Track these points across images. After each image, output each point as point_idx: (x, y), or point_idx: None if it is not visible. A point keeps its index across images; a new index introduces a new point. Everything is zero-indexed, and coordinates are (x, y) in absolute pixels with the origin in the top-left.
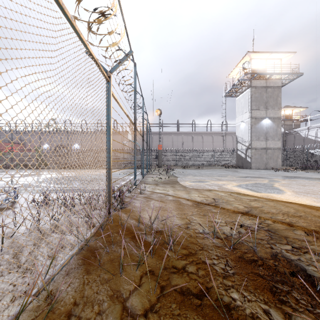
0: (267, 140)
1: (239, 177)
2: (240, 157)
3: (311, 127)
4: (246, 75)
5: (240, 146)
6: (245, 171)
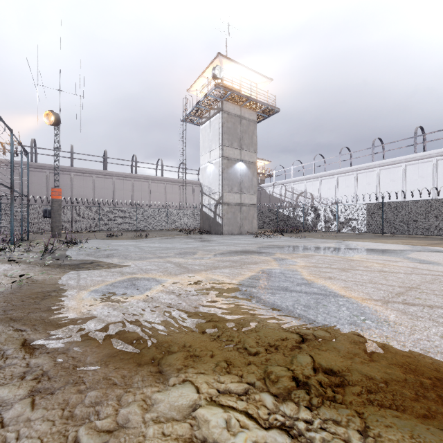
0: (242, 193)
1: (219, 255)
2: (207, 216)
3: (276, 184)
4: (215, 92)
5: (206, 199)
6: (218, 239)
